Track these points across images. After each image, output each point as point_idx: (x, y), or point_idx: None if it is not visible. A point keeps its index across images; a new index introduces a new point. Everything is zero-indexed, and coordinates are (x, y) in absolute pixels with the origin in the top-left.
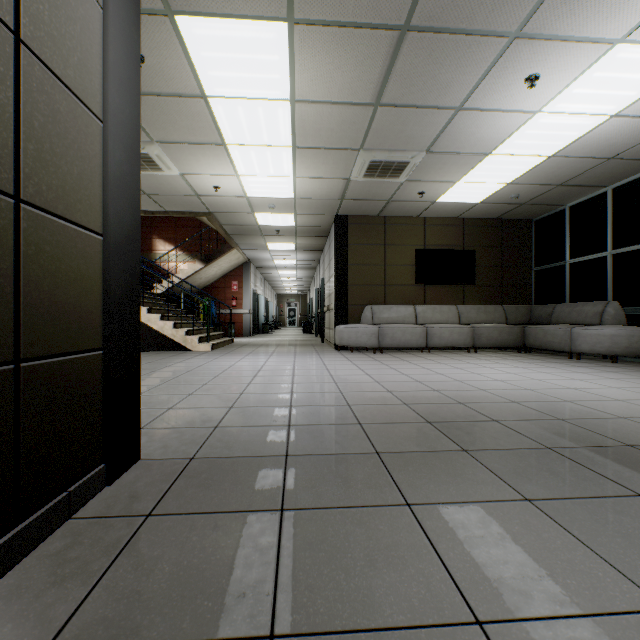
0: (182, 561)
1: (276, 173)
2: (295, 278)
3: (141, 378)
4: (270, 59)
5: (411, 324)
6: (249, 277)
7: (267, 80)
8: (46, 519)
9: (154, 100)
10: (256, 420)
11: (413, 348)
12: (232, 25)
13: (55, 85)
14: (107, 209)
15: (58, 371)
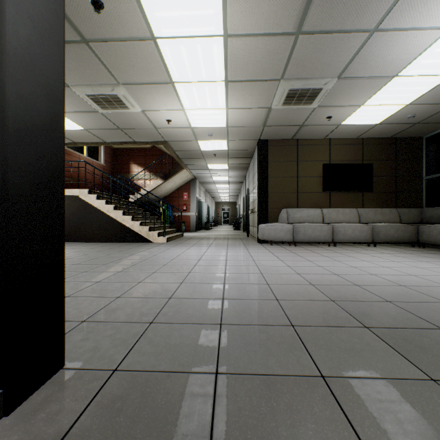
0: None
1: (213, 106)
2: (228, 190)
3: (108, 265)
4: None
5: (319, 223)
6: (195, 189)
7: (203, 16)
8: None
9: (116, 45)
10: (189, 315)
11: (320, 242)
12: None
13: None
14: (4, 89)
15: None
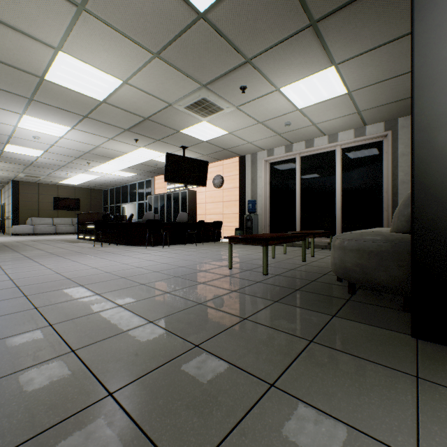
0: None
1: None
2: None
3: None
4: None
5: (50, 225)
6: None
7: None
8: None
9: None
10: None
11: (53, 234)
12: None
13: None
14: None
15: None
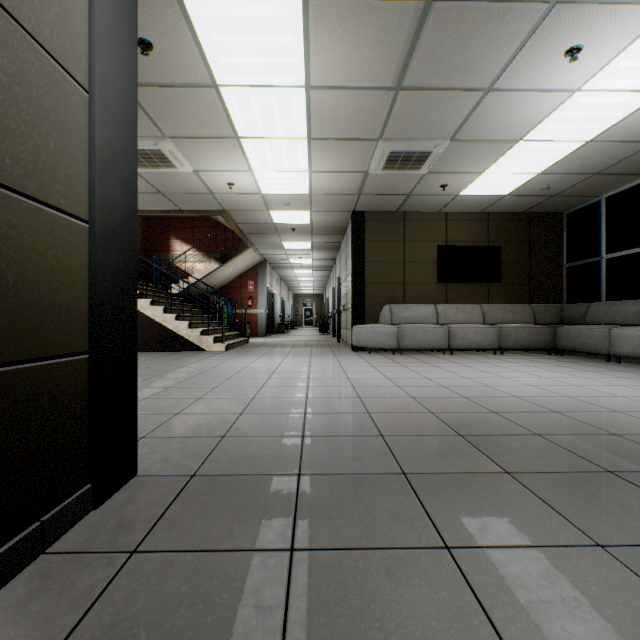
0: (164, 624)
1: (291, 168)
2: (311, 278)
3: (152, 380)
4: (283, 41)
5: (432, 324)
6: (265, 277)
7: (280, 65)
8: (9, 558)
9: (164, 92)
10: (267, 429)
11: (434, 349)
12: (242, 3)
13: (23, 40)
14: (94, 192)
15: (28, 379)
